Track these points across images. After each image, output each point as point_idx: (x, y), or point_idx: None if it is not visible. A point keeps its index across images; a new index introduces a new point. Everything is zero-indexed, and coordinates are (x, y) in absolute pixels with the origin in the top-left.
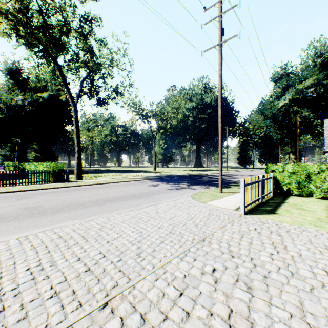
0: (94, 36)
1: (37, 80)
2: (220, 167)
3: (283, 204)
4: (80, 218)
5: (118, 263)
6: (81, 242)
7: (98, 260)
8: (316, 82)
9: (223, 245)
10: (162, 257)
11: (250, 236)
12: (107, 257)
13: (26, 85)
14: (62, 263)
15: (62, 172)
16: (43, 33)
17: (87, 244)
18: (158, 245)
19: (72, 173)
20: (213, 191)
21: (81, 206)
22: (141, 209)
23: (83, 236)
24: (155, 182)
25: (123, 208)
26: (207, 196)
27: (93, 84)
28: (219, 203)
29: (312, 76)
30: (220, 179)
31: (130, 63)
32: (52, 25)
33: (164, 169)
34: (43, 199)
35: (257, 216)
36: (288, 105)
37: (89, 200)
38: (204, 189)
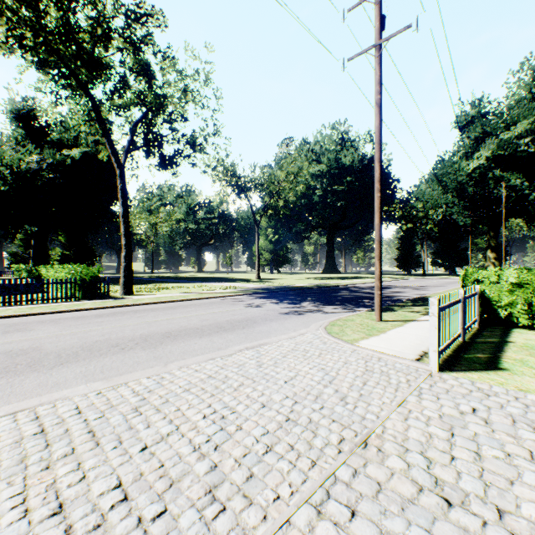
0: (153, 47)
1: (62, 128)
2: (377, 274)
3: (507, 347)
4: (104, 376)
5: (154, 524)
6: (83, 448)
7: (106, 514)
8: (534, 128)
9: (414, 461)
10: (270, 500)
11: (470, 432)
12: (132, 500)
13: (46, 137)
14: (9, 526)
15: (97, 282)
16: (65, 42)
17: (94, 454)
18: (259, 458)
19: (119, 284)
20: (364, 318)
21: (114, 348)
22: (228, 356)
23: (93, 430)
24: (257, 300)
25: (194, 355)
26: (354, 327)
27: (151, 131)
28: (382, 345)
29: (528, 117)
30: (378, 296)
31: (216, 96)
32: (79, 27)
33: (274, 277)
34: (51, 332)
35: (465, 375)
36: (484, 167)
37: (133, 336)
38: (347, 314)
